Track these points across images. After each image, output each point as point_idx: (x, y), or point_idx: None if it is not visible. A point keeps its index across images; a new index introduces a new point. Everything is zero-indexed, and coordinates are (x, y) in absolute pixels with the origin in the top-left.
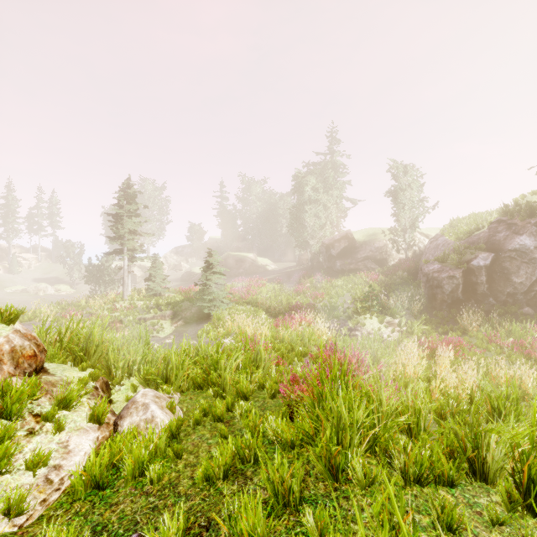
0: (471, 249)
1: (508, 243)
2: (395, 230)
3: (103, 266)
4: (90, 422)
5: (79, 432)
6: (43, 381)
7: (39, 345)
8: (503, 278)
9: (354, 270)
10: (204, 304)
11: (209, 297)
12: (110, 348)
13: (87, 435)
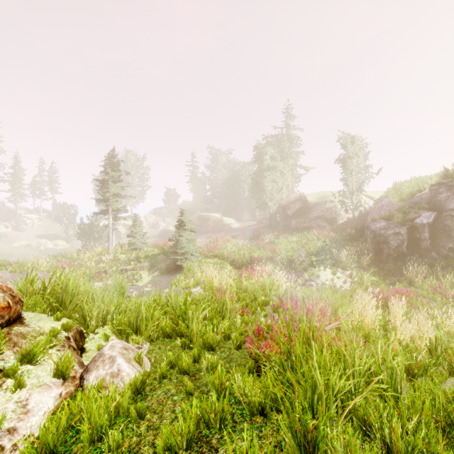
0: (414, 209)
1: (449, 203)
2: (344, 193)
3: (93, 224)
4: (54, 377)
5: (41, 389)
6: (13, 332)
7: (15, 296)
8: (444, 235)
9: (307, 228)
10: (177, 257)
11: (181, 251)
12: (84, 299)
13: (49, 392)
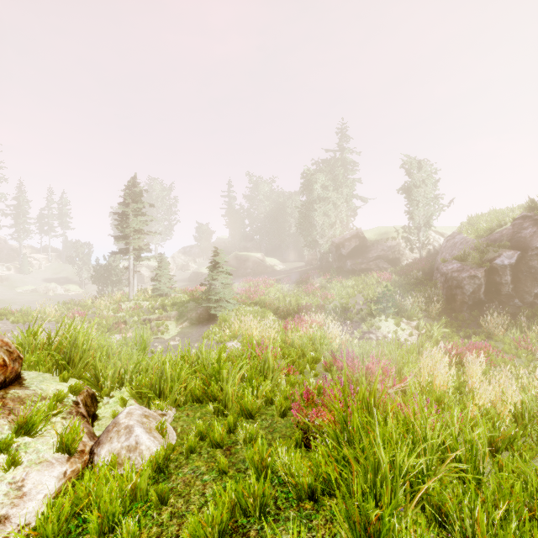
0: (493, 247)
1: (536, 240)
2: (409, 228)
3: (111, 266)
4: (57, 451)
5: (41, 466)
6: (9, 397)
7: (13, 352)
8: (529, 278)
9: (365, 270)
10: (210, 305)
11: (215, 297)
12: (97, 355)
13: (51, 470)
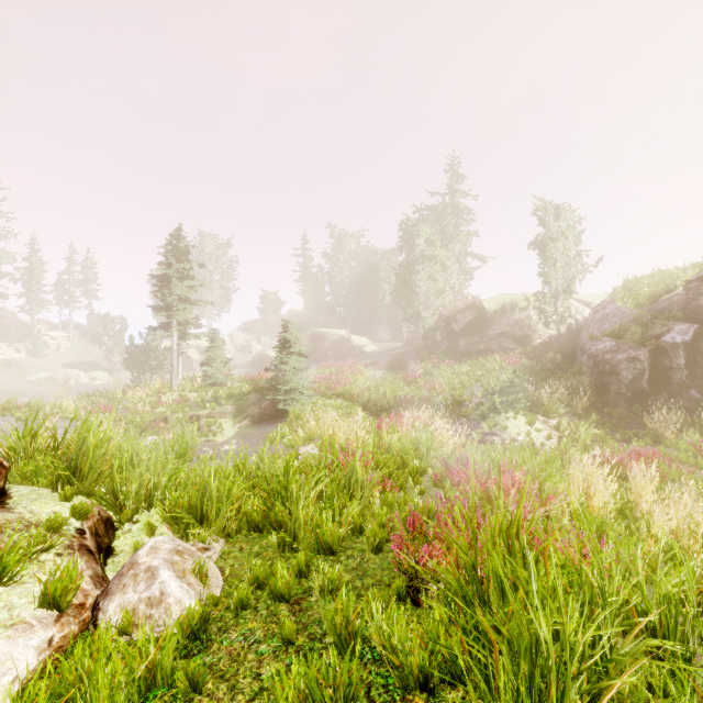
0: (660, 319)
1: None
2: (543, 296)
3: (149, 346)
4: (41, 607)
5: (13, 631)
6: None
7: None
8: None
9: (485, 351)
10: (278, 397)
11: (285, 387)
12: (115, 463)
13: (28, 637)
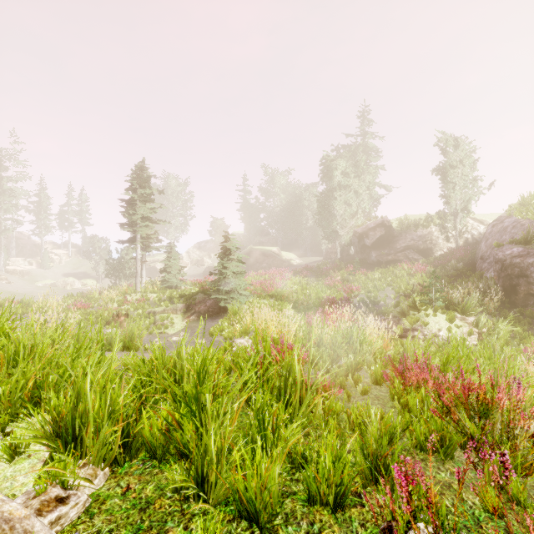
0: None
1: None
2: (443, 214)
3: (123, 259)
4: None
5: None
6: None
7: None
8: None
9: (393, 262)
10: (219, 297)
11: (225, 288)
12: None
13: None
